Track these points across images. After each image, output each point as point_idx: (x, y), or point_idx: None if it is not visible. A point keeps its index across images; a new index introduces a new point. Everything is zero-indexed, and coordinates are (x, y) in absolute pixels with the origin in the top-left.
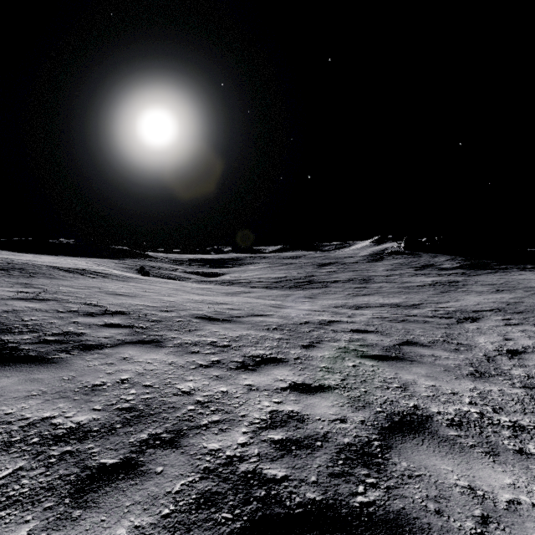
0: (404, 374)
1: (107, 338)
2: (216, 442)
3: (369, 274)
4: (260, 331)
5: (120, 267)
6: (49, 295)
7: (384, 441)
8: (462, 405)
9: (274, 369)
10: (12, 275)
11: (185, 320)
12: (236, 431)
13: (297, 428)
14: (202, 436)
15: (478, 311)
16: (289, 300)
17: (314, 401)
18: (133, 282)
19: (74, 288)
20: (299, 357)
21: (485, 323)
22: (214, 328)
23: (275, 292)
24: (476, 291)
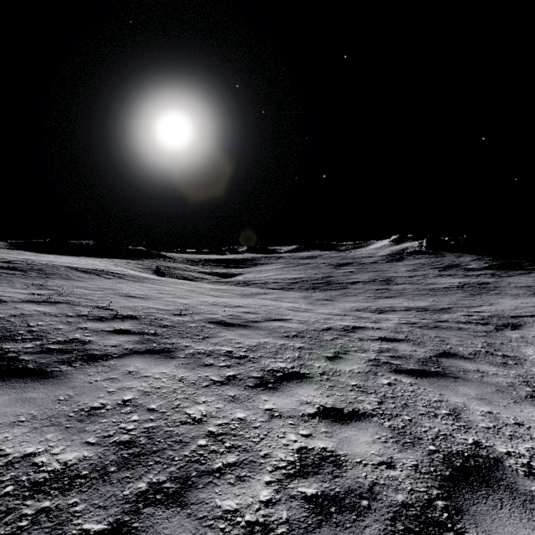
0: (450, 396)
1: (114, 346)
2: (233, 498)
3: (390, 275)
4: (279, 339)
5: (137, 268)
6: (61, 297)
7: (449, 501)
8: (534, 443)
9: (298, 388)
10: (29, 276)
11: (199, 325)
12: (258, 481)
13: (333, 476)
14: (215, 488)
15: (518, 316)
16: (307, 302)
17: (350, 434)
18: (148, 283)
19: (88, 290)
20: (325, 372)
21: (528, 330)
22: (229, 334)
23: (292, 293)
24: (510, 294)
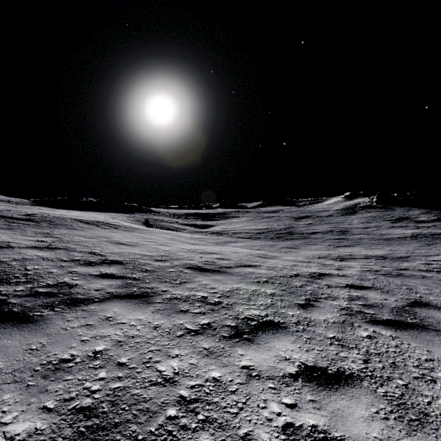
0: (440, 354)
1: (97, 290)
2: None
3: (346, 226)
4: (251, 284)
5: (130, 220)
6: (61, 244)
7: None
8: None
9: (274, 340)
10: (41, 226)
11: (177, 271)
12: None
13: None
14: None
15: None
16: (273, 250)
17: (342, 405)
18: (137, 233)
19: (86, 238)
20: (300, 321)
21: None
22: (204, 279)
23: (259, 242)
24: None
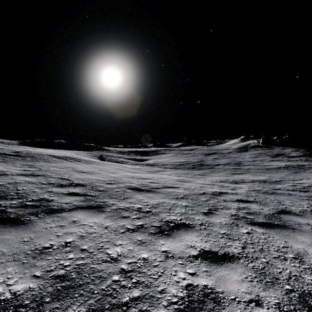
0: (293, 243)
1: (67, 203)
2: None
3: (240, 160)
4: (172, 199)
5: (89, 156)
6: (41, 172)
7: None
8: None
9: (185, 235)
10: (26, 160)
11: (122, 190)
12: None
13: None
14: None
15: None
16: (189, 176)
17: (224, 273)
18: (94, 164)
19: (58, 168)
20: (203, 223)
21: None
22: (140, 196)
23: (179, 171)
24: None
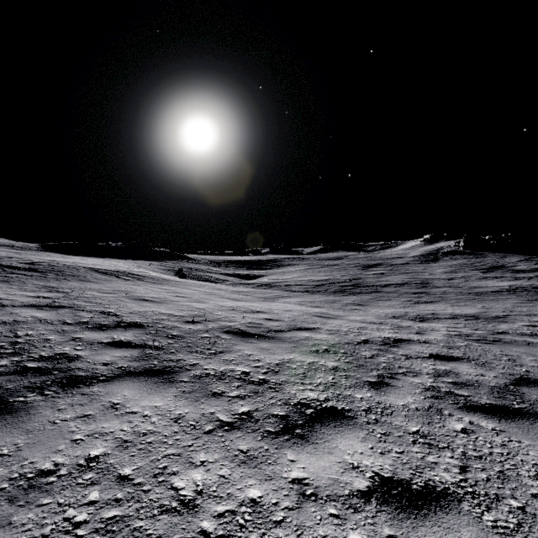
0: None
1: (105, 364)
2: None
3: (426, 277)
4: (306, 355)
5: (159, 269)
6: (68, 301)
7: None
8: None
9: (337, 437)
10: (46, 277)
11: (213, 336)
12: None
13: None
14: None
15: None
16: (335, 307)
17: None
18: (166, 285)
19: (100, 293)
20: (371, 407)
21: None
22: (247, 348)
23: (318, 297)
24: None
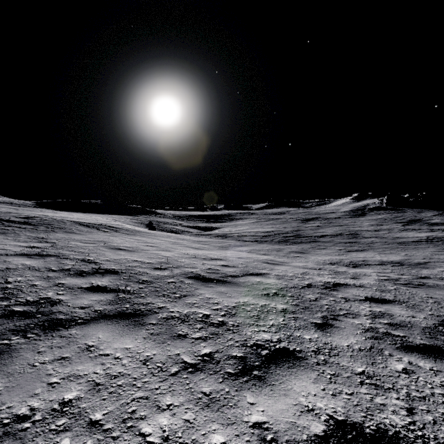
0: None
1: (83, 308)
2: None
3: (355, 229)
4: (259, 298)
5: (133, 222)
6: (54, 250)
7: None
8: None
9: (291, 379)
10: (37, 230)
11: (177, 281)
12: None
13: None
14: None
15: None
16: (281, 255)
17: None
18: (138, 236)
19: (82, 243)
20: (319, 348)
21: None
22: (207, 292)
23: (265, 246)
24: None
